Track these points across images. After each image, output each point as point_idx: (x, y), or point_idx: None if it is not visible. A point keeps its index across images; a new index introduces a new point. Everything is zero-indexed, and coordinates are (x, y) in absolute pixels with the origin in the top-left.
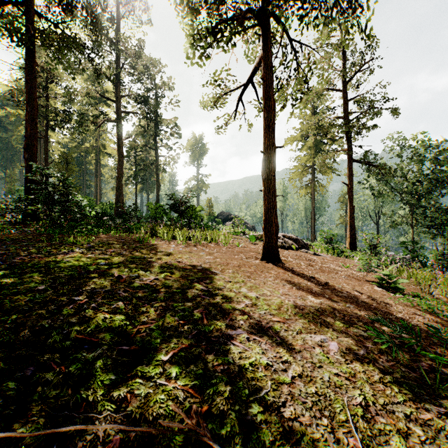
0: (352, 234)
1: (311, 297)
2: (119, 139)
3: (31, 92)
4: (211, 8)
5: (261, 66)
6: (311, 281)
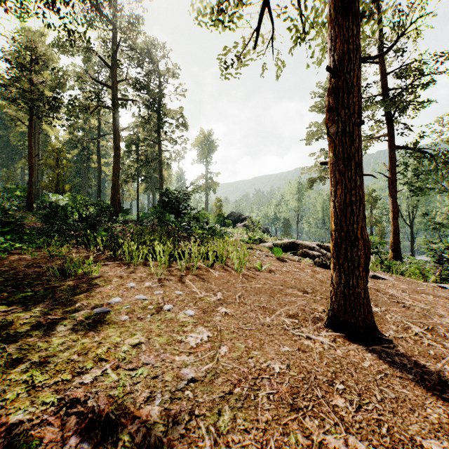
0: (396, 239)
1: None
2: (115, 130)
3: None
4: None
5: None
6: None
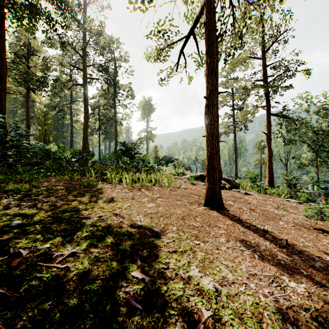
0: (270, 174)
1: (288, 279)
2: (85, 99)
3: (0, 53)
4: None
5: (203, 14)
6: (269, 240)
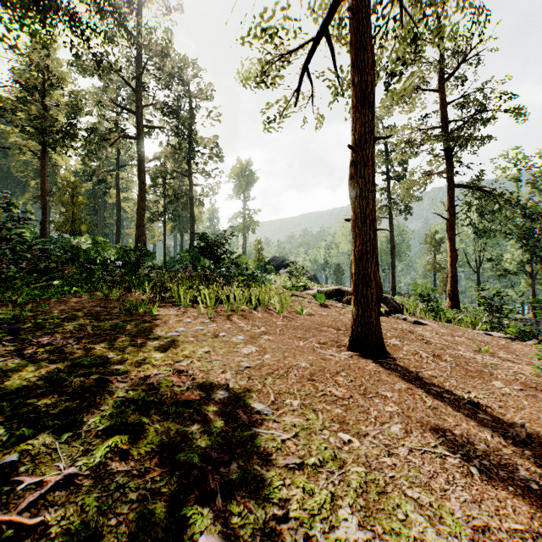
0: (454, 287)
1: None
2: (140, 162)
3: None
4: None
5: None
6: (489, 427)
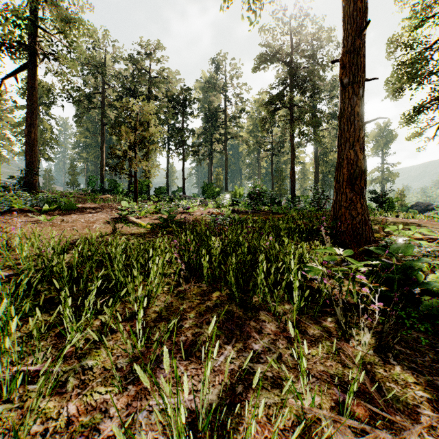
0: None
1: None
2: (315, 152)
3: (293, 146)
4: (417, 111)
5: None
6: None
